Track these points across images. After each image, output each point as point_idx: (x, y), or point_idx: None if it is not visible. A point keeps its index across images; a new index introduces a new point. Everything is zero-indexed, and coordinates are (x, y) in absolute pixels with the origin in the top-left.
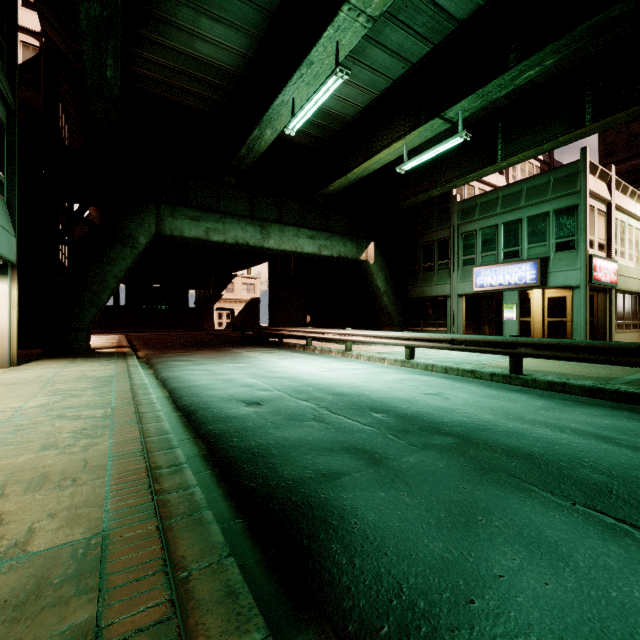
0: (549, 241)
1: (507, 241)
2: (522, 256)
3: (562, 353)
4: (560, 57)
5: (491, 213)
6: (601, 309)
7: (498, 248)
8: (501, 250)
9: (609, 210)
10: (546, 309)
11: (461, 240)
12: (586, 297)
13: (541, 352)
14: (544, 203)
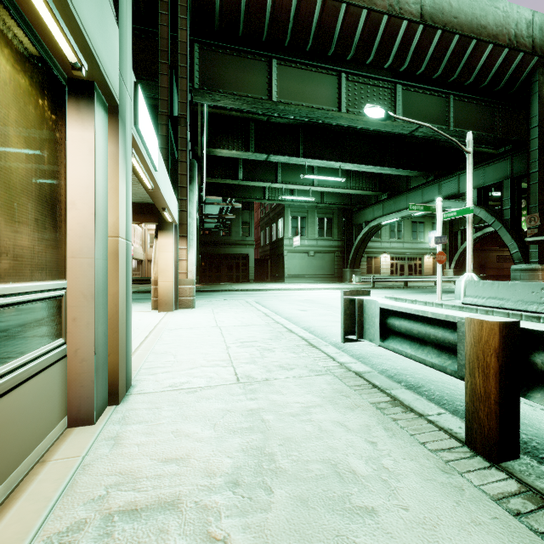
0: None
1: None
2: None
3: None
4: None
5: None
6: None
7: None
8: None
9: None
10: None
11: None
12: None
13: None
14: None
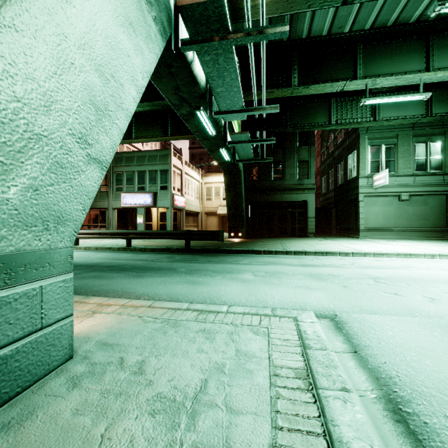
0: (158, 184)
1: (139, 181)
2: (146, 190)
3: (144, 236)
4: (151, 108)
5: (131, 164)
6: (179, 218)
7: (135, 184)
8: (136, 185)
9: (182, 174)
10: (159, 218)
11: (115, 176)
12: (171, 213)
13: (137, 236)
14: (156, 165)
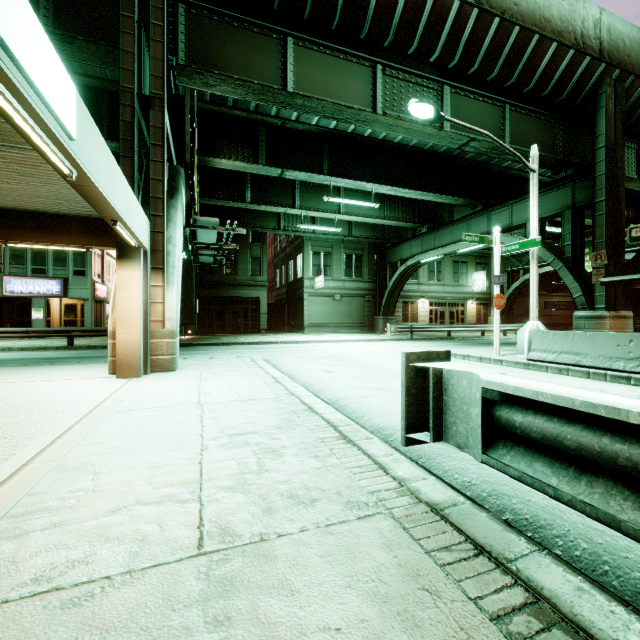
0: (69, 268)
1: (36, 260)
2: (49, 274)
3: (94, 333)
4: None
5: None
6: (99, 313)
7: (28, 264)
8: (30, 266)
9: (103, 255)
10: (63, 312)
11: None
12: (93, 306)
13: (85, 334)
14: None
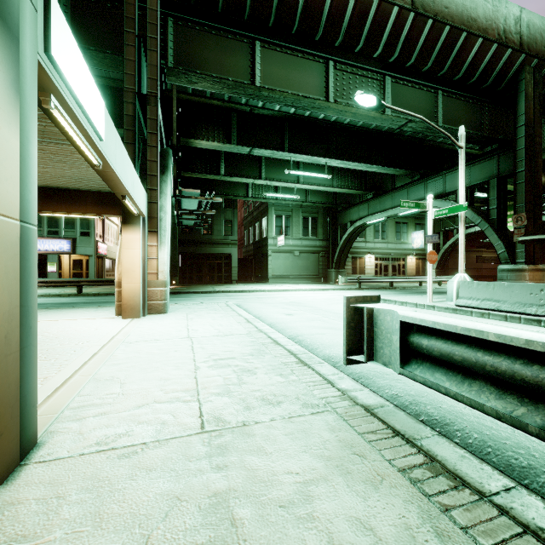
0: (77, 230)
1: (51, 224)
2: (61, 235)
3: (98, 283)
4: None
5: None
6: (101, 267)
7: (44, 227)
8: (46, 229)
9: (104, 219)
10: (72, 266)
11: None
12: (96, 261)
13: (91, 283)
14: None
